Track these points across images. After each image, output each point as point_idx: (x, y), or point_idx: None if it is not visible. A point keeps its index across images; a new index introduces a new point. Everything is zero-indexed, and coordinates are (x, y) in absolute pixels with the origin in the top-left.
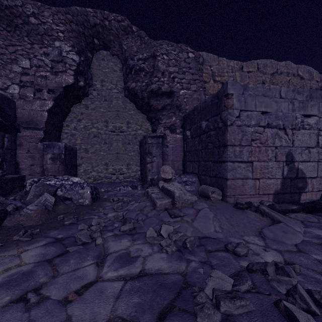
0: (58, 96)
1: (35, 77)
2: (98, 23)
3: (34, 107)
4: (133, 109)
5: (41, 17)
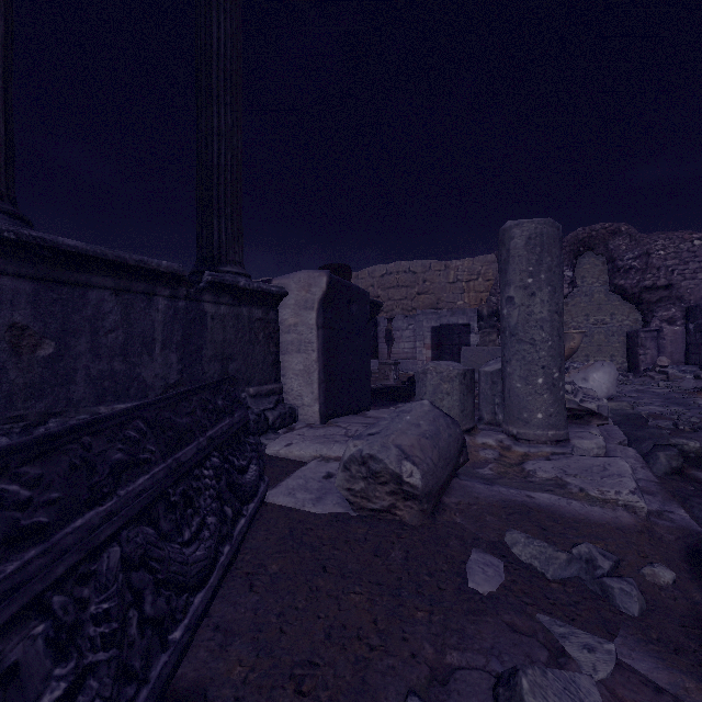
0: None
1: None
2: (585, 236)
3: None
4: (618, 301)
5: None
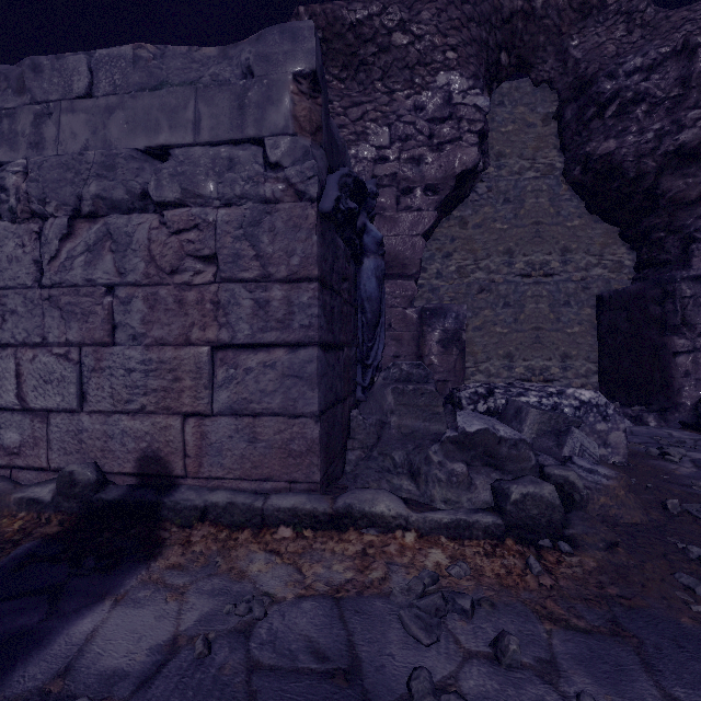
0: (444, 198)
1: (400, 163)
2: (517, 10)
3: (399, 230)
4: (578, 215)
5: (414, 27)
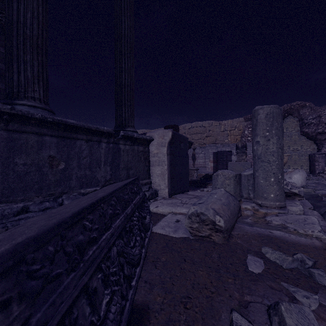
0: None
1: None
2: (288, 108)
3: None
4: (304, 139)
5: None
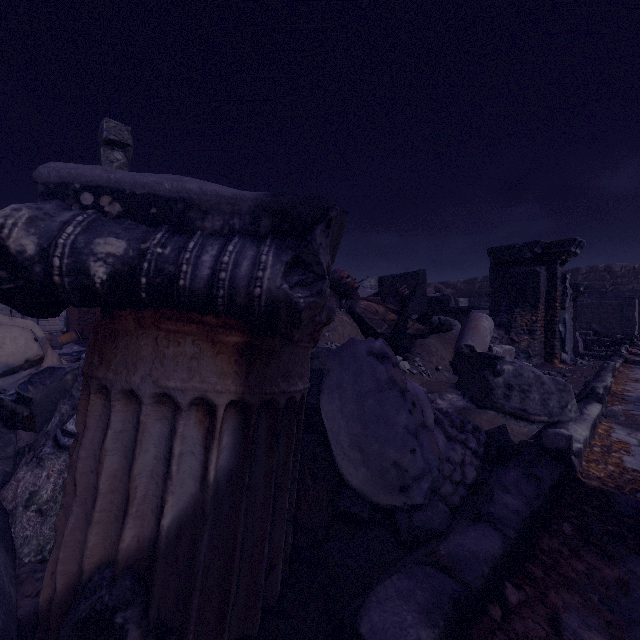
0: None
1: None
2: None
3: None
4: None
5: None
